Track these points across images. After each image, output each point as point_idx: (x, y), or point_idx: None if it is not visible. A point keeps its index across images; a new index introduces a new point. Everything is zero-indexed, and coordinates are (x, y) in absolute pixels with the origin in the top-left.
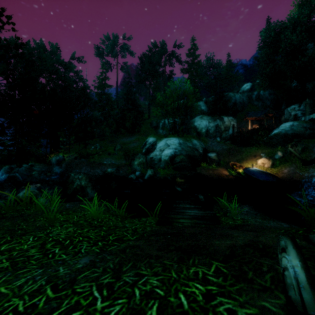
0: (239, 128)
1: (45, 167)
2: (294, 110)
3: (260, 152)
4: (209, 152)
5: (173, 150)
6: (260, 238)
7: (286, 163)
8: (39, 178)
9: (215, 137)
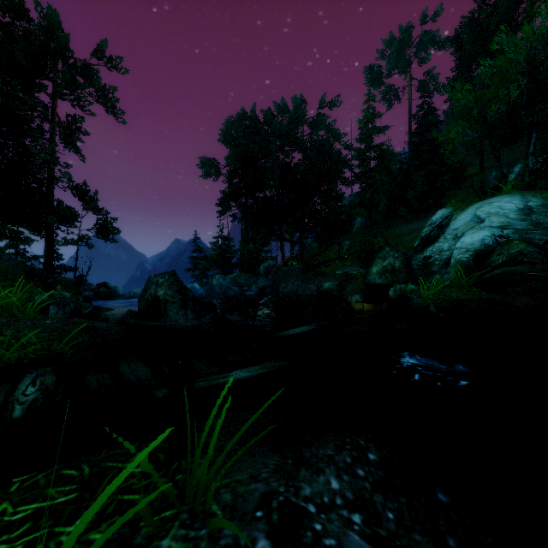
0: None
1: (250, 278)
2: None
3: None
4: None
5: (491, 231)
6: None
7: None
8: (218, 292)
9: None
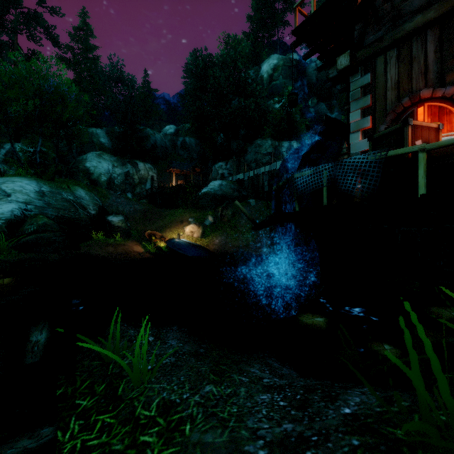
0: (160, 182)
1: None
2: (222, 168)
3: (188, 217)
4: (111, 214)
5: (19, 205)
6: None
7: (217, 231)
8: None
9: (125, 192)
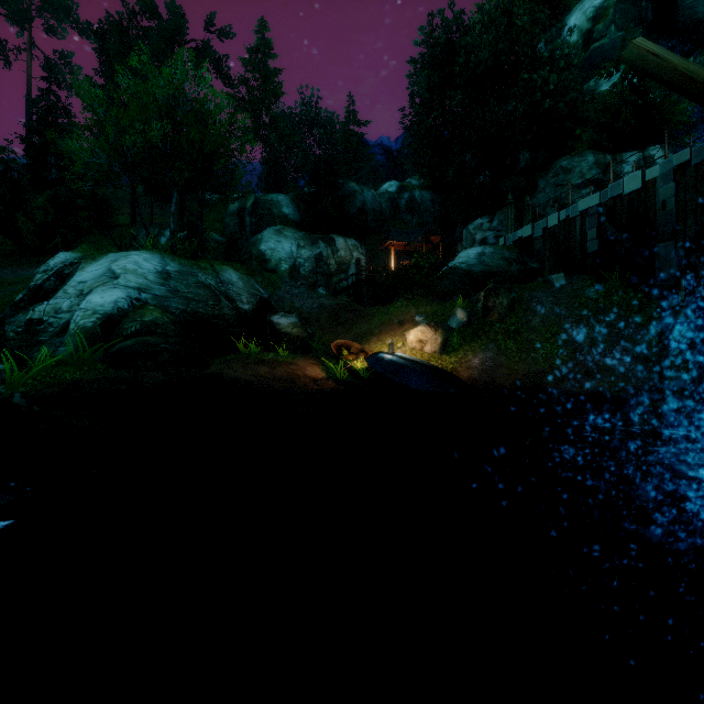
0: (370, 265)
1: None
2: (481, 229)
3: (413, 313)
4: (278, 313)
5: (127, 292)
6: None
7: (476, 340)
8: None
9: (316, 287)
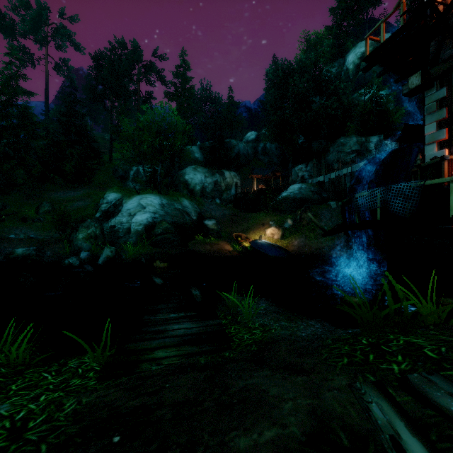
0: (243, 187)
1: None
2: (301, 171)
3: (268, 220)
4: (207, 219)
5: (150, 214)
6: (325, 400)
7: (296, 233)
8: None
9: (214, 198)
